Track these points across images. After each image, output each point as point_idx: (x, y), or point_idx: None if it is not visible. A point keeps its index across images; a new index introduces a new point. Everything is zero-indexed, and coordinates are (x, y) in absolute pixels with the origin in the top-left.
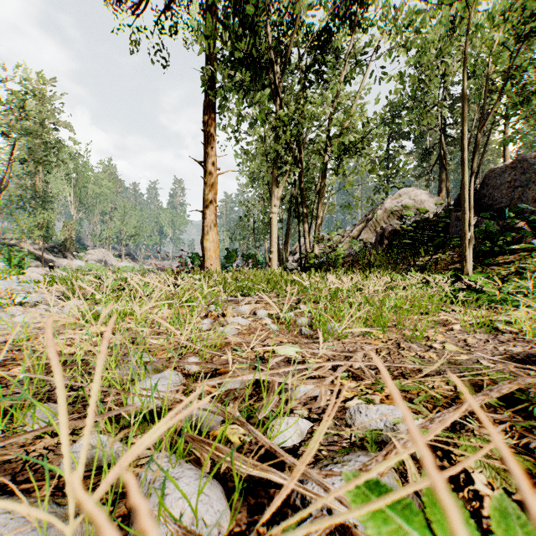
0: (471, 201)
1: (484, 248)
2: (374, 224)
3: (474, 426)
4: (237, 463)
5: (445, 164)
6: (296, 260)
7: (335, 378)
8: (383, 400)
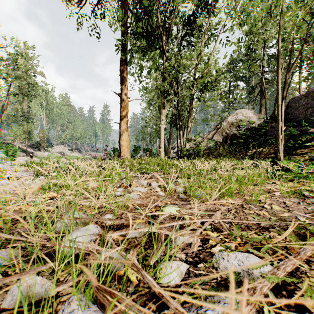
0: (282, 116)
1: (289, 144)
2: (221, 130)
3: (305, 269)
4: (131, 313)
5: (264, 94)
6: (175, 152)
7: (202, 230)
8: (237, 247)
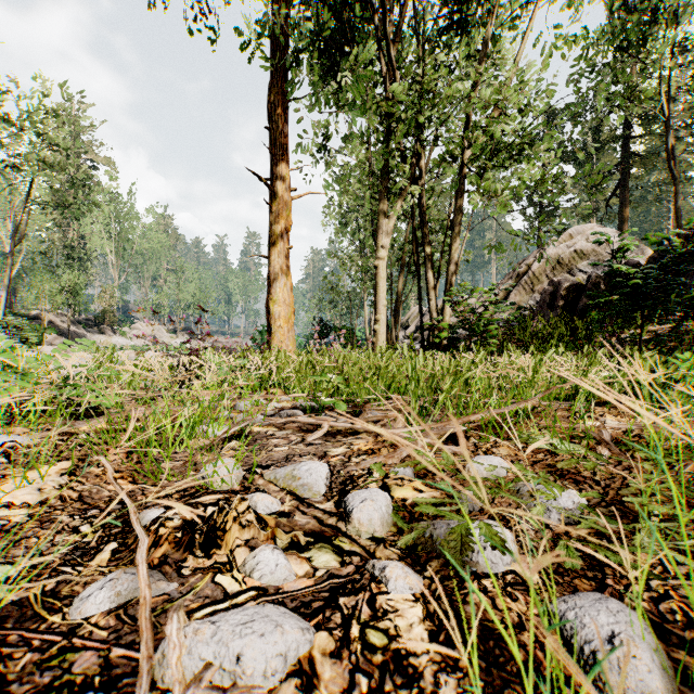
0: None
1: None
2: (531, 279)
3: None
4: None
5: (672, 170)
6: (408, 336)
7: None
8: None
